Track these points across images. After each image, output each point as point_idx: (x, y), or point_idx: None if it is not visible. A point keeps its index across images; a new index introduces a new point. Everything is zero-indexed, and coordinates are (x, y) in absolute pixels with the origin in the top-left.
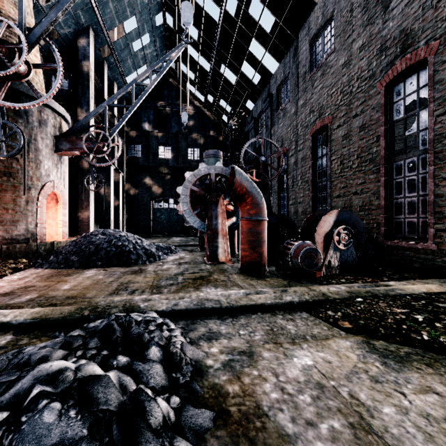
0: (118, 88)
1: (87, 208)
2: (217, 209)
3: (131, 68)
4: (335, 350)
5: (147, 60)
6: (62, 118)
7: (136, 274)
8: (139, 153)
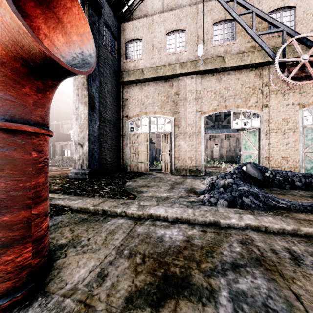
0: None
1: None
2: None
3: None
4: (152, 194)
5: None
6: None
7: None
8: None
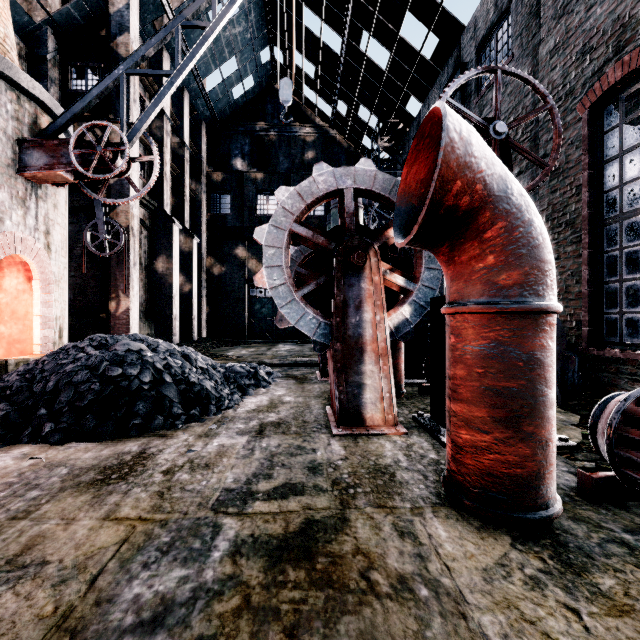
0: (191, 100)
1: (125, 295)
2: (359, 283)
3: (210, 63)
4: None
5: (236, 47)
6: (41, 108)
7: (97, 492)
8: (227, 208)
